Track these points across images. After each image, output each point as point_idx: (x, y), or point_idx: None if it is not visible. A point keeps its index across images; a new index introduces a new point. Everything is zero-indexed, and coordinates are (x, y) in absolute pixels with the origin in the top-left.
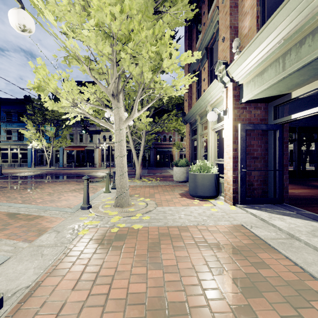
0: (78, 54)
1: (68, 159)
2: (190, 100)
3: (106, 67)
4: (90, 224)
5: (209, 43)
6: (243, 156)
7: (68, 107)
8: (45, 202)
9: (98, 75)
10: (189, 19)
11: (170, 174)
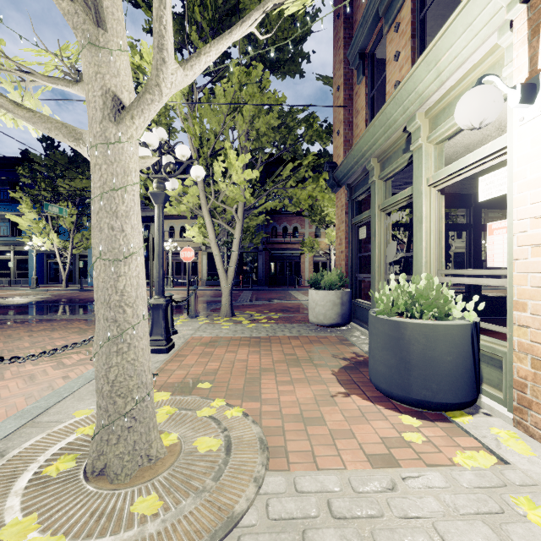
0: None
1: None
2: (347, 131)
3: None
4: None
5: None
6: None
7: None
8: None
9: None
10: None
11: (297, 303)
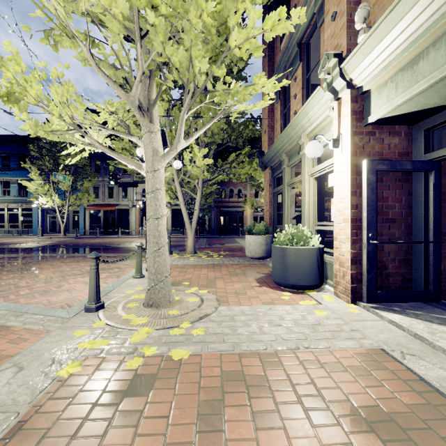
0: (63, 17)
1: (91, 223)
2: (271, 132)
3: (126, 55)
4: (90, 347)
5: (305, 35)
6: (371, 218)
7: (64, 132)
8: (32, 296)
9: (112, 70)
10: (270, 6)
11: (239, 246)
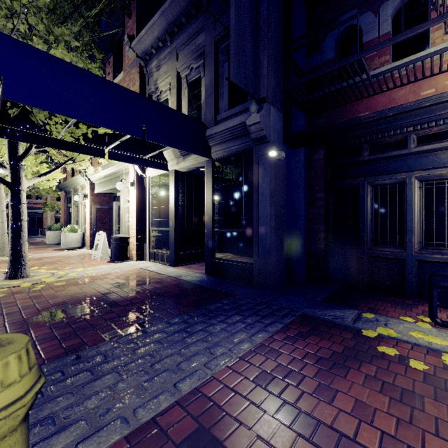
0: None
1: None
2: (65, 171)
3: None
4: None
5: None
6: (95, 222)
7: None
8: None
9: None
10: None
11: (40, 241)
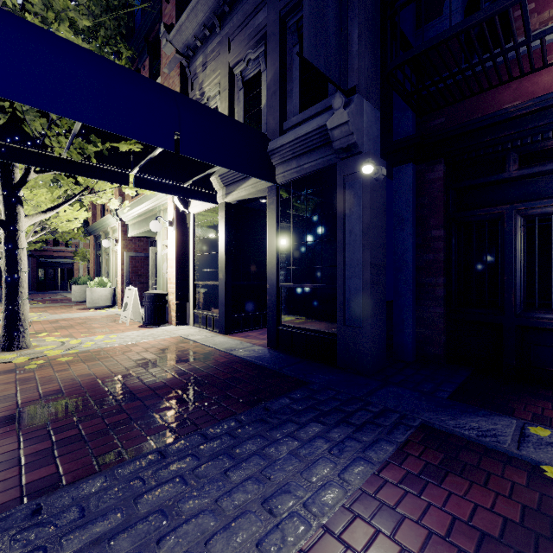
0: None
1: None
2: (94, 210)
3: None
4: None
5: None
6: (128, 274)
7: None
8: None
9: None
10: None
11: (67, 297)
